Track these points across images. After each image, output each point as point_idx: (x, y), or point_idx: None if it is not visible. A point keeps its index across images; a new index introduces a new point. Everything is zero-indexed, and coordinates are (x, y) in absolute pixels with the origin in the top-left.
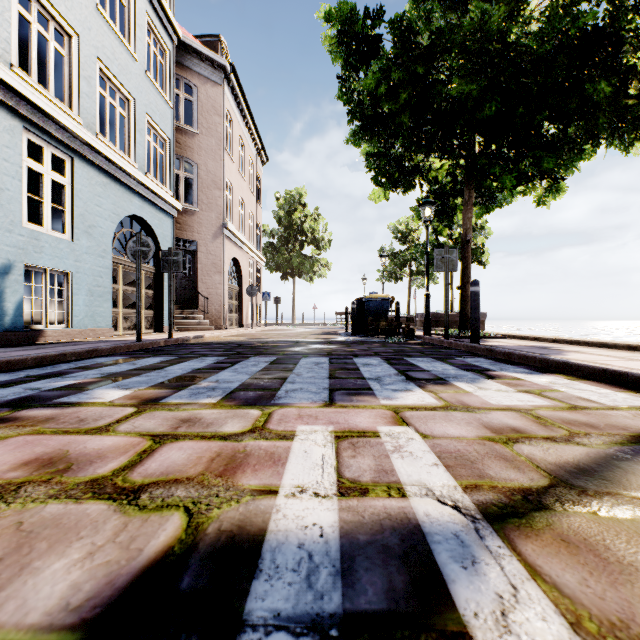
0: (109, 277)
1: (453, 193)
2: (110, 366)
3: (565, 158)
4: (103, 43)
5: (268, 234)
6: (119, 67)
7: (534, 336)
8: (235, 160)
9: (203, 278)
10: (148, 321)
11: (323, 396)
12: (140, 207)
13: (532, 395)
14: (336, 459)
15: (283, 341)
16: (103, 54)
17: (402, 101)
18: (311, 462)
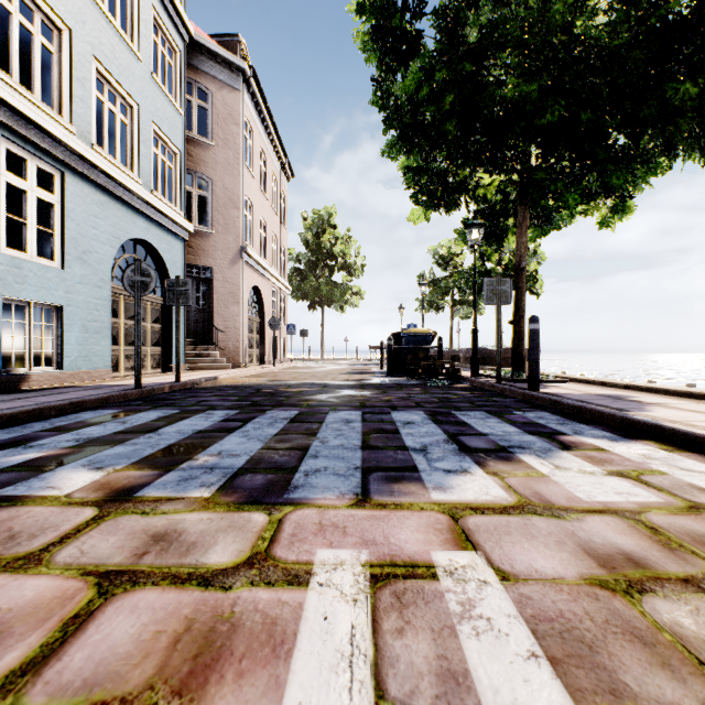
0: (108, 310)
1: (504, 213)
2: (93, 426)
3: (637, 173)
4: (100, 39)
5: (294, 258)
6: (120, 68)
7: (601, 380)
8: (256, 176)
9: (219, 309)
10: (155, 359)
11: (354, 483)
12: (145, 229)
13: (629, 481)
14: (373, 639)
15: (309, 384)
16: (100, 52)
17: (447, 106)
18: (333, 648)
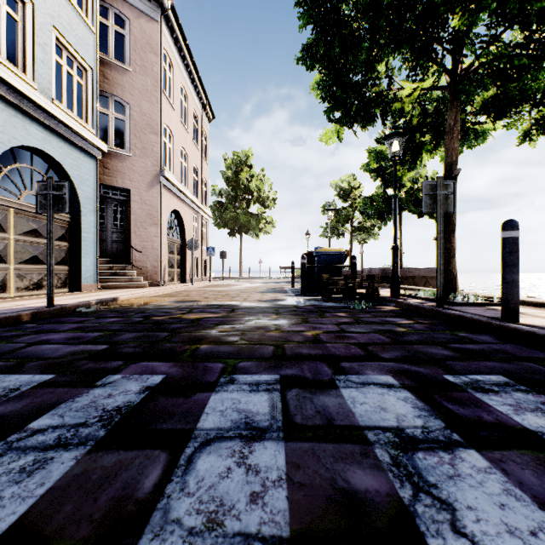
0: None
1: (421, 128)
2: None
3: None
4: None
5: (217, 193)
6: None
7: None
8: (176, 108)
9: (136, 230)
10: (59, 278)
11: None
12: (42, 139)
13: None
14: None
15: (215, 307)
16: None
17: None
18: None
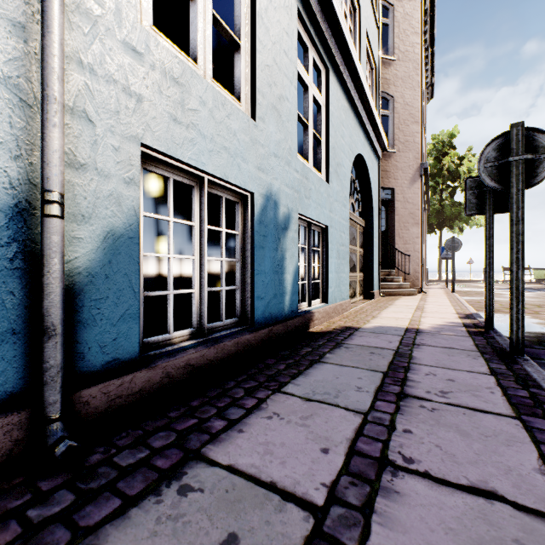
0: (347, 233)
1: None
2: None
3: None
4: None
5: None
6: None
7: None
8: None
9: (399, 232)
10: (360, 286)
11: None
12: (362, 145)
13: None
14: None
15: None
16: None
17: None
18: None
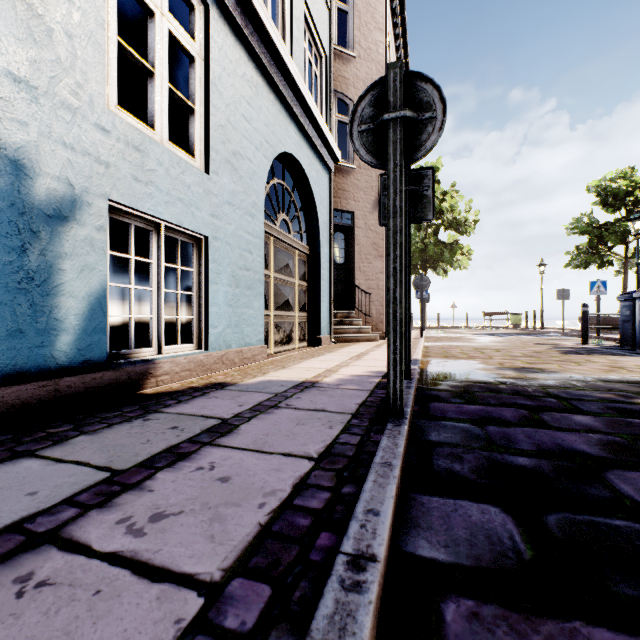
0: (260, 254)
1: None
2: None
3: None
4: None
5: None
6: None
7: None
8: None
9: (360, 265)
10: (302, 329)
11: None
12: (296, 144)
13: None
14: None
15: None
16: None
17: None
18: None
